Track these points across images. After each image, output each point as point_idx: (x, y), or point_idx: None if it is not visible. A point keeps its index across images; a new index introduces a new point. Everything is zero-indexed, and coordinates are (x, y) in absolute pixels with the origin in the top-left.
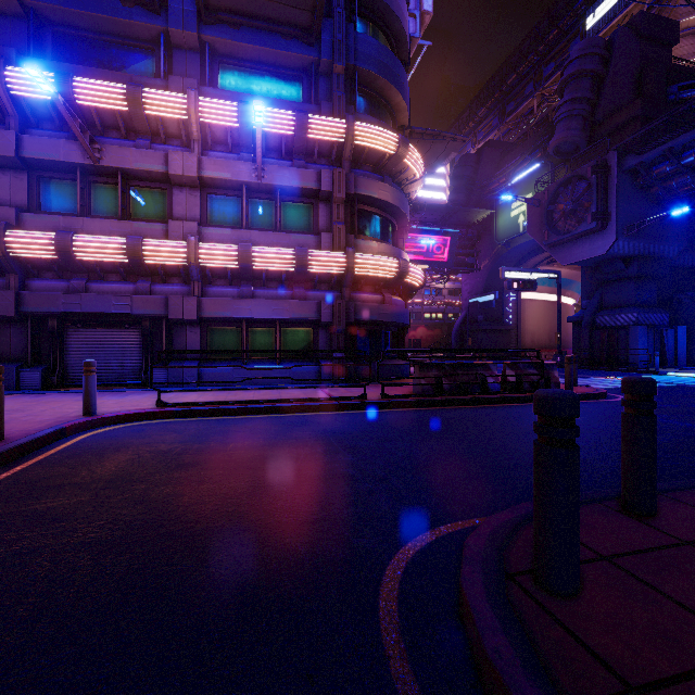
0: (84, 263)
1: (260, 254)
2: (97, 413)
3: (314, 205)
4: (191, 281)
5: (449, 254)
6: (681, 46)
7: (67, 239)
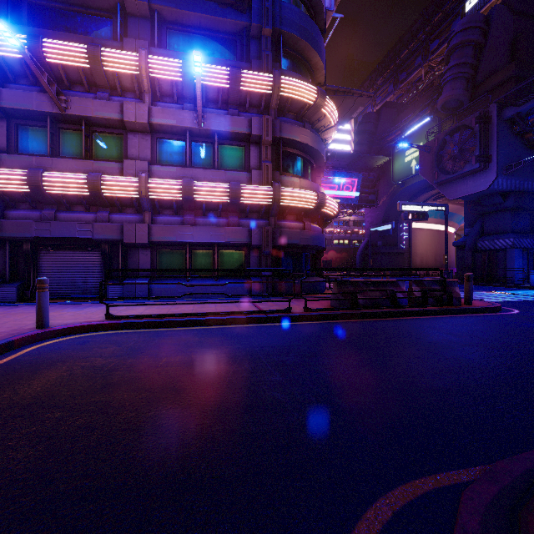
0: (52, 196)
1: (200, 188)
2: (50, 325)
3: (246, 148)
4: (143, 211)
5: (354, 193)
6: None
7: (37, 175)
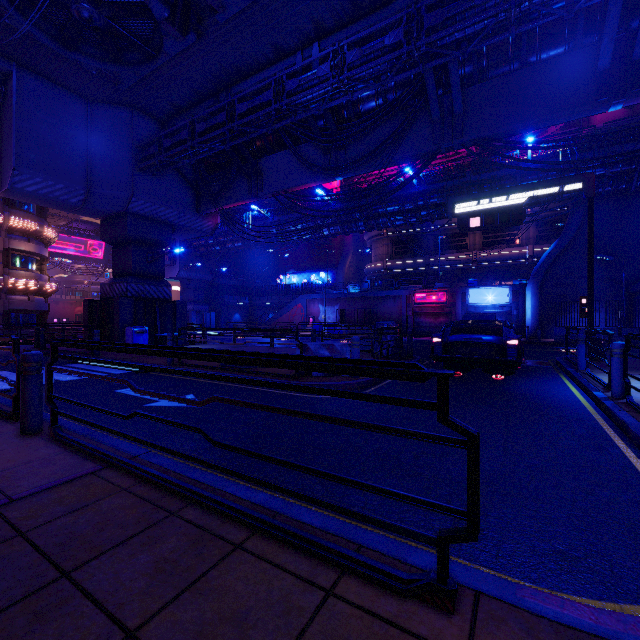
0: None
1: None
2: None
3: None
4: None
5: (104, 254)
6: None
7: None
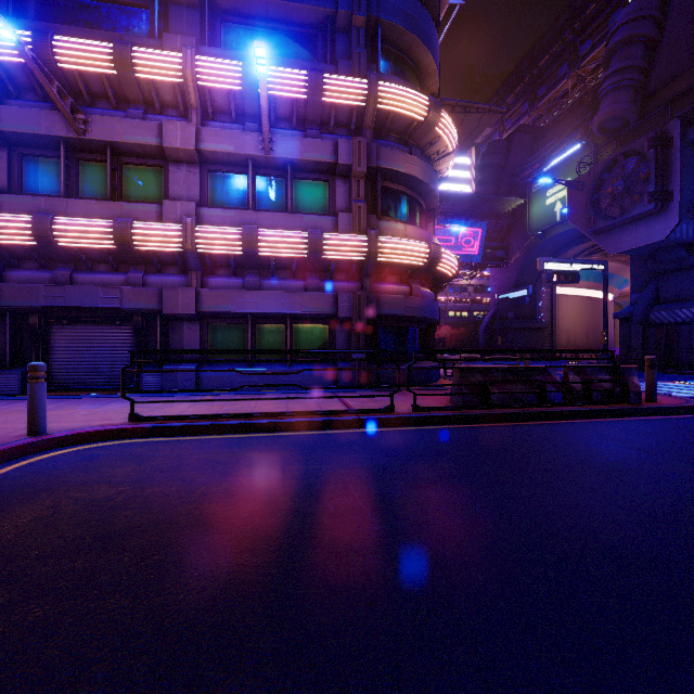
0: (67, 250)
1: (266, 238)
2: (49, 430)
3: (330, 183)
4: (189, 271)
5: (476, 247)
6: None
7: (46, 222)
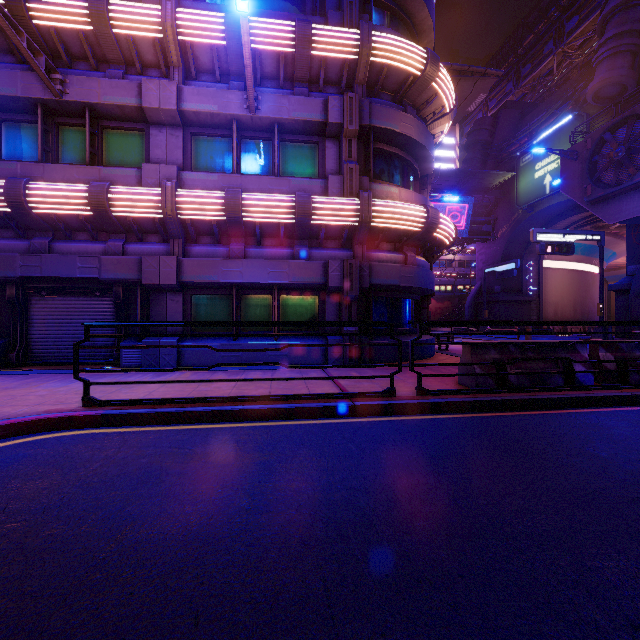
0: (44, 217)
1: (251, 202)
2: None
3: (319, 145)
4: (170, 238)
5: (463, 222)
6: None
7: (19, 186)
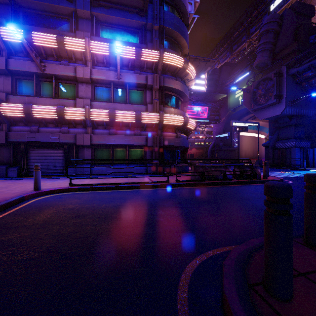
0: (37, 118)
1: (119, 114)
2: (41, 189)
3: (144, 91)
4: (87, 127)
5: (206, 115)
6: (315, 17)
7: (29, 107)
